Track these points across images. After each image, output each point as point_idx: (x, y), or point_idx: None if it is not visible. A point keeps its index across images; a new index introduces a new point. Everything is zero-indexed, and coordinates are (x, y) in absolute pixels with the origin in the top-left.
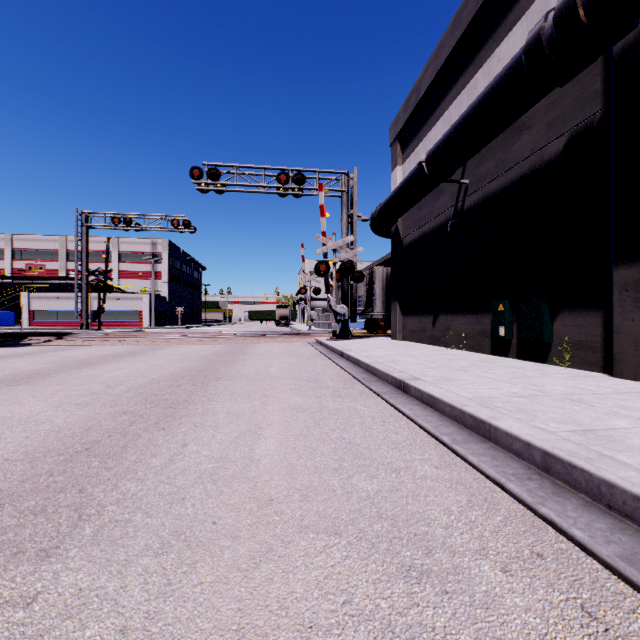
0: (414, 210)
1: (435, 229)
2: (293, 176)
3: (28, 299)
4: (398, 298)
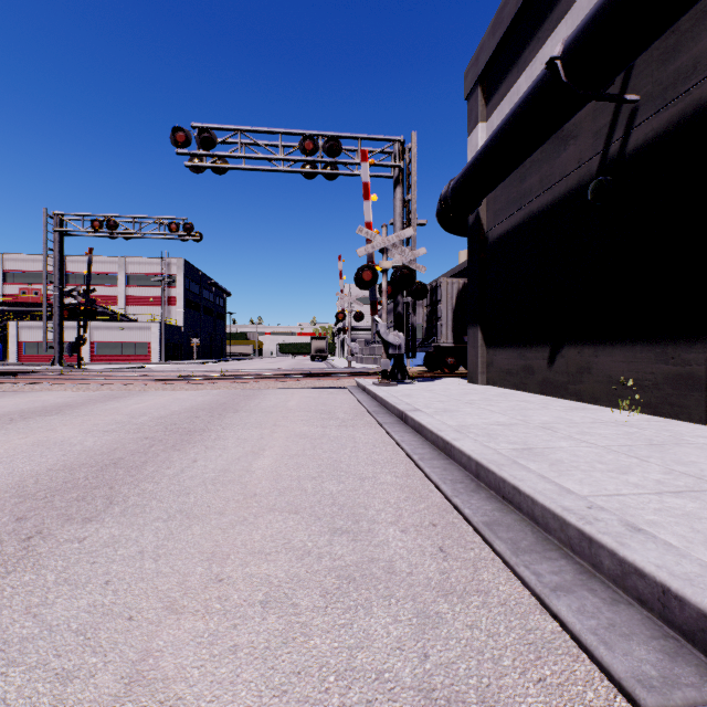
0: (509, 183)
1: (554, 204)
2: (323, 143)
3: (17, 329)
4: (480, 321)
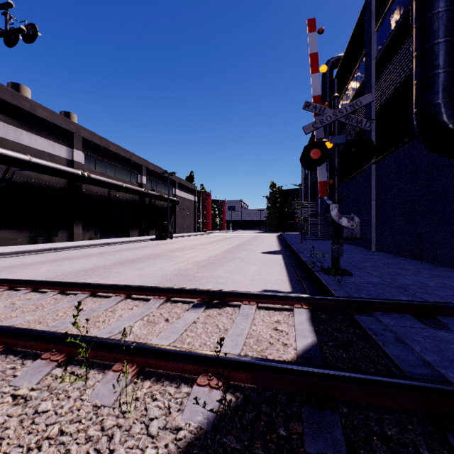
0: None
1: None
2: None
3: None
4: None
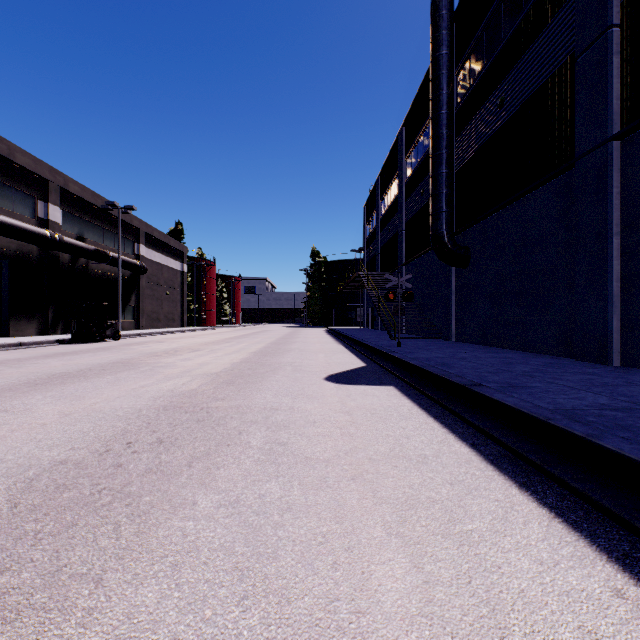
0: None
1: None
2: None
3: None
4: None
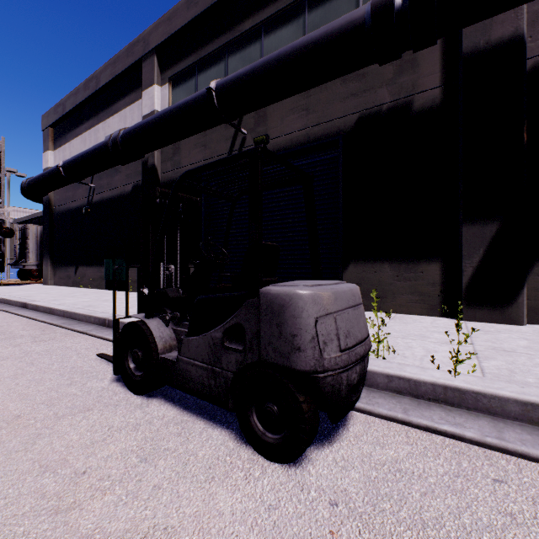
0: (63, 189)
1: (77, 208)
2: None
3: None
4: (50, 253)
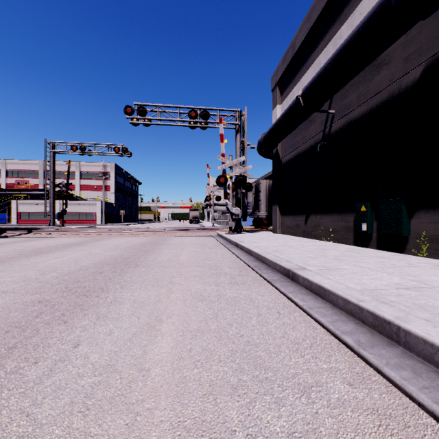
0: (290, 137)
1: (307, 150)
2: (200, 113)
3: (16, 204)
4: (278, 202)
